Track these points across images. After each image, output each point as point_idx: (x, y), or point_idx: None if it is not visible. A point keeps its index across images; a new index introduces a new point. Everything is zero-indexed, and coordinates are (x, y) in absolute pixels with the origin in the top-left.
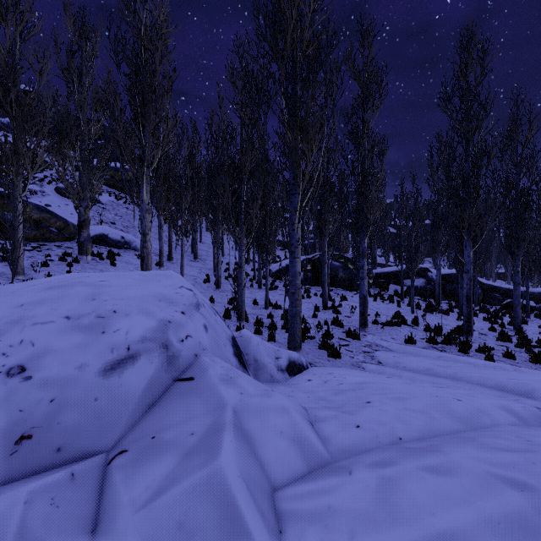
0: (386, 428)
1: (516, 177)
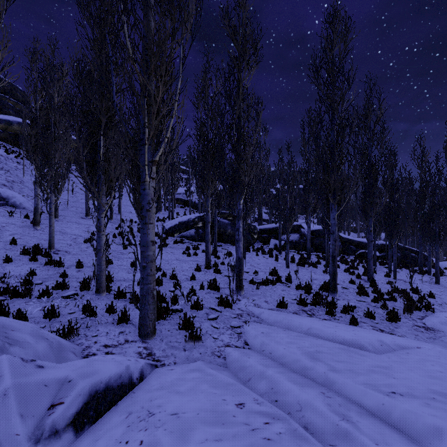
0: None
1: (370, 149)
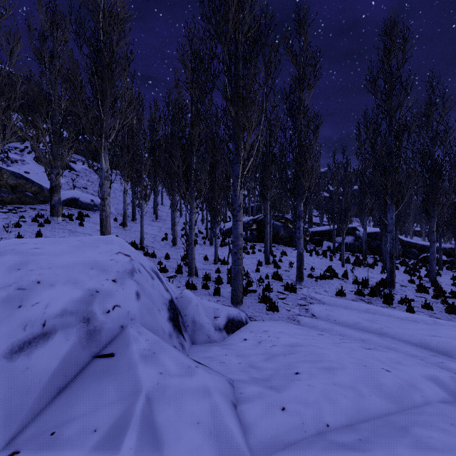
0: (313, 411)
1: (432, 149)
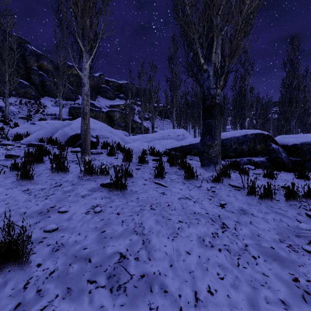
0: None
1: None
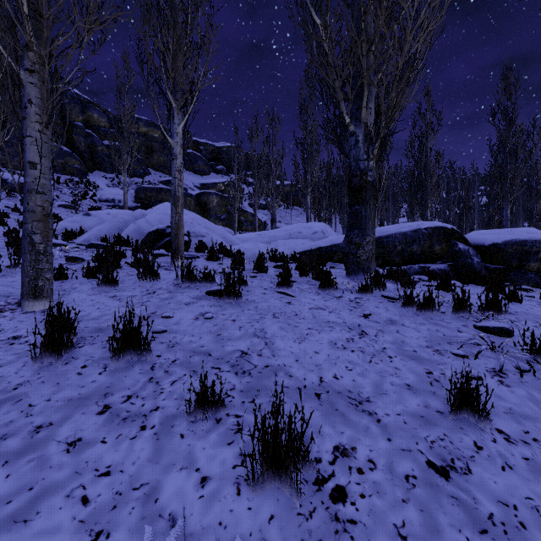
0: None
1: None
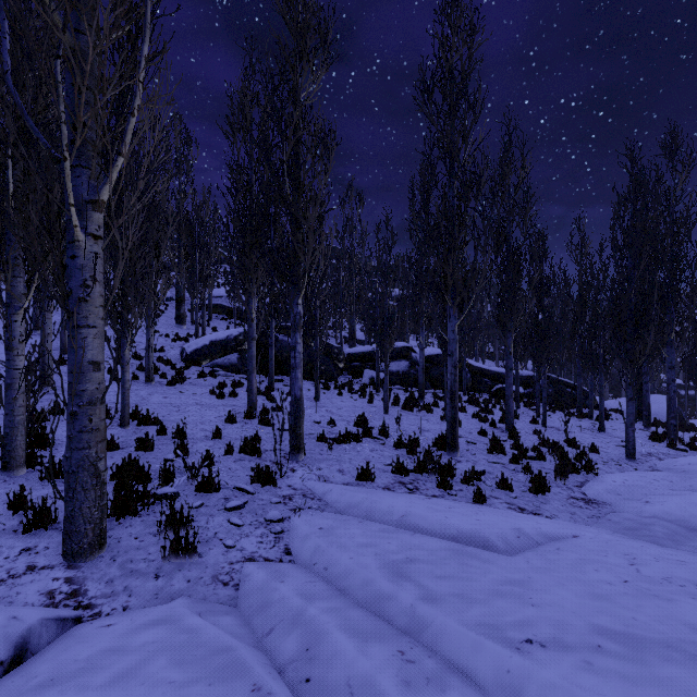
0: None
1: (509, 227)
